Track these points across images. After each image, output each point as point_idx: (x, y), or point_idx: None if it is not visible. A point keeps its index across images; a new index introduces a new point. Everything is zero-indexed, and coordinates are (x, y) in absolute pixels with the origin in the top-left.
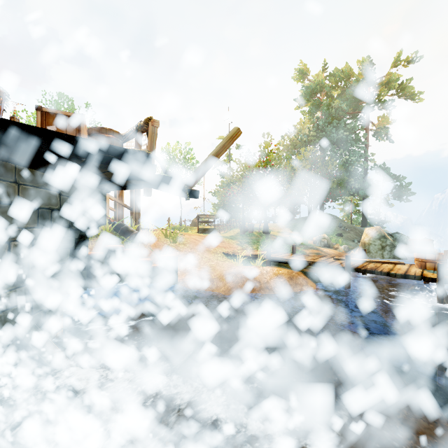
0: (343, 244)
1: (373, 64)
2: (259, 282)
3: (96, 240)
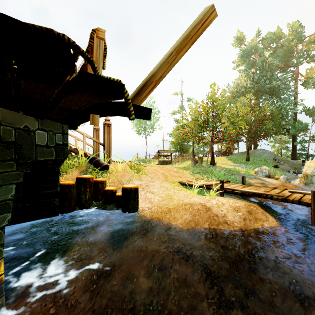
0: (280, 174)
1: (302, 26)
2: (216, 215)
3: (73, 171)
